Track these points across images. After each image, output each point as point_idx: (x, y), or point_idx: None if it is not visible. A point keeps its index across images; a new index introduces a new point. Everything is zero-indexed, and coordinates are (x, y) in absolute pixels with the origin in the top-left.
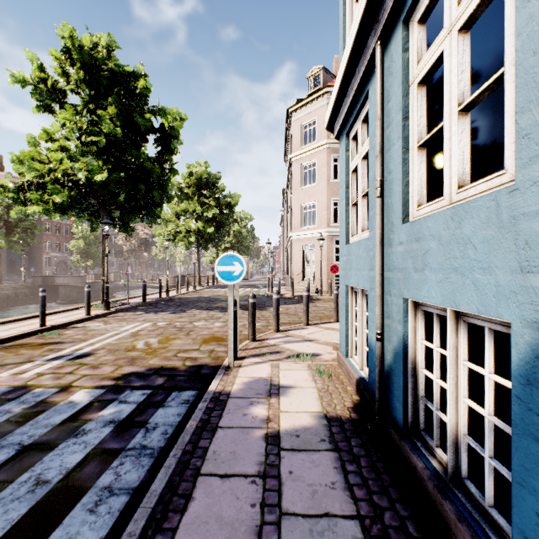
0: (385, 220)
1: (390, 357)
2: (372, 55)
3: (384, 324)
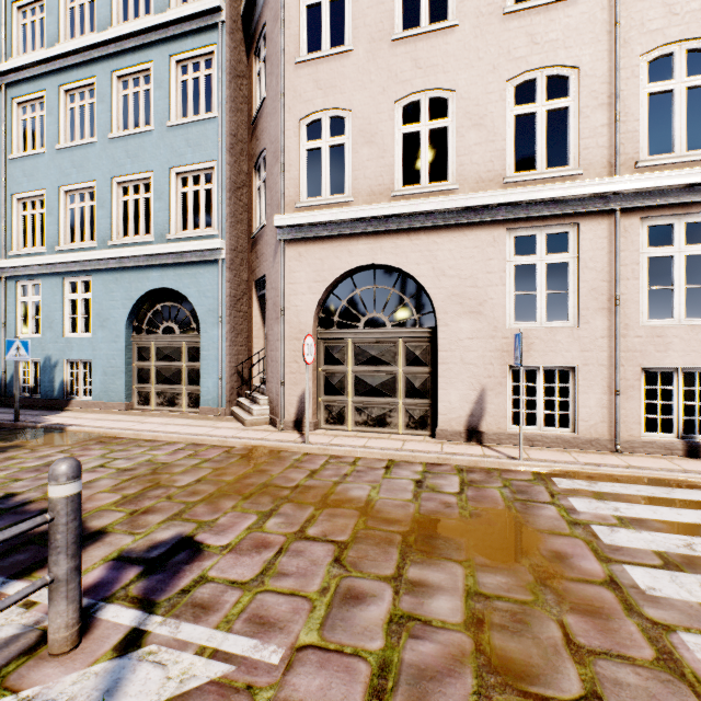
0: (7, 335)
1: (10, 378)
2: (1, 276)
3: (7, 368)
